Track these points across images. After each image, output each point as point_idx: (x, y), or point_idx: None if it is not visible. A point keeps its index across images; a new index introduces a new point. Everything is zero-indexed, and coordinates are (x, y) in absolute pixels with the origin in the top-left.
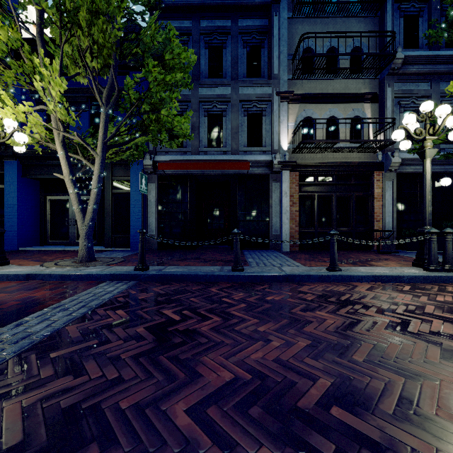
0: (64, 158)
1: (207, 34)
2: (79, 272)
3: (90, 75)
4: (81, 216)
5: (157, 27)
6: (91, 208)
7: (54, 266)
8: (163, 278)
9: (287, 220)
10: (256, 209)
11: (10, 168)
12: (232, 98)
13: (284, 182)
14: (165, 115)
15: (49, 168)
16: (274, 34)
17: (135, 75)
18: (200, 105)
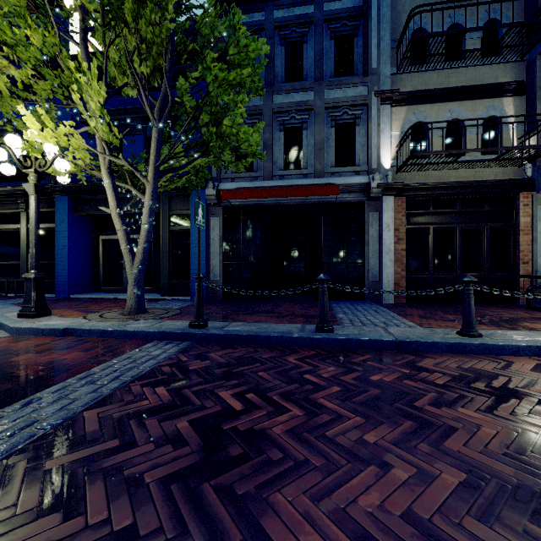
0: (111, 188)
1: (283, 27)
2: (123, 327)
3: (139, 83)
4: (129, 258)
5: (218, 13)
6: (141, 248)
7: (97, 319)
8: (225, 339)
9: (390, 262)
10: (347, 247)
11: (61, 204)
12: (315, 104)
13: (386, 211)
14: (229, 126)
15: (101, 203)
16: (371, 15)
17: (190, 74)
18: (274, 118)
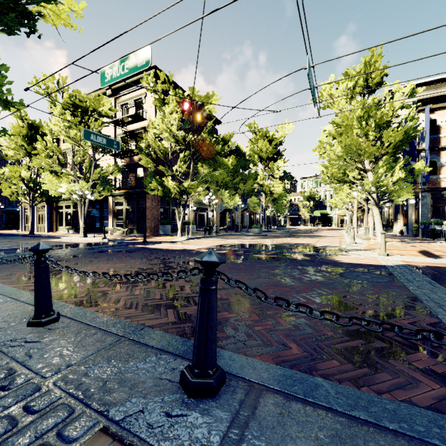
0: None
1: None
2: None
3: None
4: None
5: None
6: None
7: None
8: None
9: None
10: None
11: None
12: None
13: None
14: None
15: None
16: None
17: None
18: None
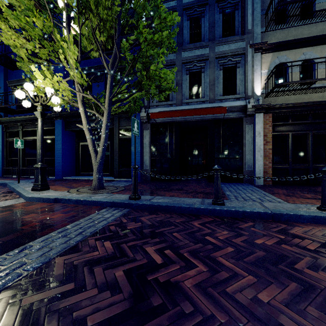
0: (83, 113)
1: (189, 8)
2: (89, 198)
3: (99, 48)
4: (94, 155)
5: None
6: (101, 149)
7: (75, 192)
8: (151, 208)
9: (261, 157)
10: (231, 148)
11: (58, 124)
12: (209, 56)
13: (258, 123)
14: (154, 70)
15: (80, 123)
16: None
17: (129, 38)
18: (183, 66)
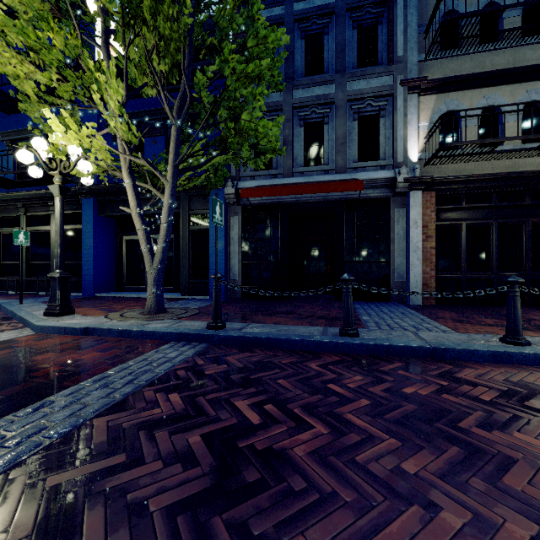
0: (131, 188)
1: (303, 19)
2: (141, 327)
3: (158, 82)
4: (149, 258)
5: (236, 4)
6: (160, 247)
7: (117, 318)
8: (243, 342)
9: (418, 261)
10: (371, 246)
11: (87, 206)
12: (337, 97)
13: (414, 207)
14: (247, 120)
15: (124, 204)
16: (397, 0)
17: (207, 68)
18: (294, 113)
